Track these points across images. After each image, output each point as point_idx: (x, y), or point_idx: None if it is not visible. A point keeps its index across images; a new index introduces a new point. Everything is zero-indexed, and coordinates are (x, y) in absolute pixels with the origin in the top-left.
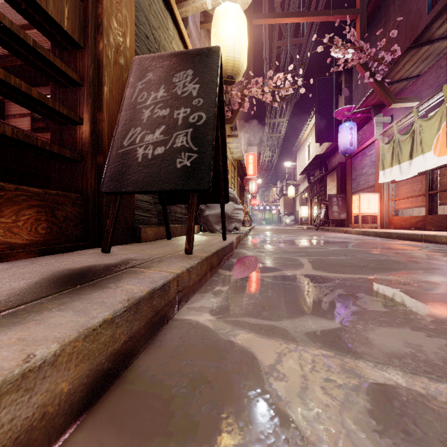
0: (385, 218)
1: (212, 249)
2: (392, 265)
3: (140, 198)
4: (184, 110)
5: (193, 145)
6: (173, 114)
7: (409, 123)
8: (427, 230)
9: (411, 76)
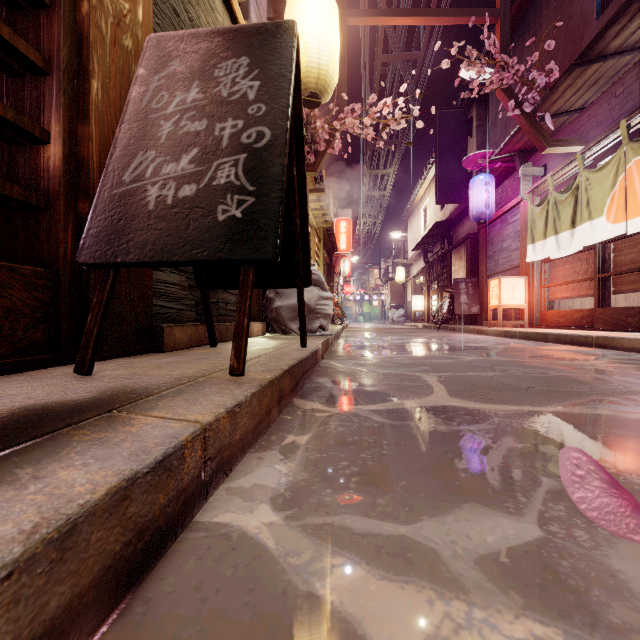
0: (535, 312)
1: (282, 365)
2: (570, 386)
3: (164, 277)
4: (233, 123)
5: (247, 182)
6: (213, 129)
7: (570, 176)
8: (597, 330)
9: (572, 109)
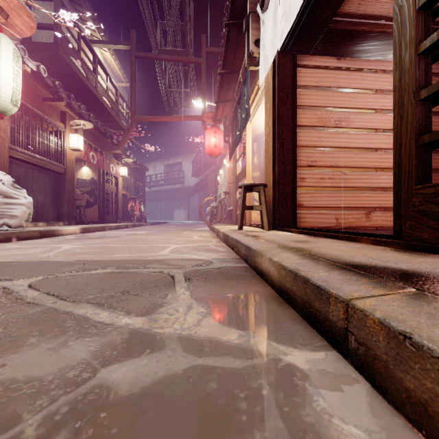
0: None
1: None
2: None
3: None
4: None
5: None
6: None
7: None
8: None
9: None
